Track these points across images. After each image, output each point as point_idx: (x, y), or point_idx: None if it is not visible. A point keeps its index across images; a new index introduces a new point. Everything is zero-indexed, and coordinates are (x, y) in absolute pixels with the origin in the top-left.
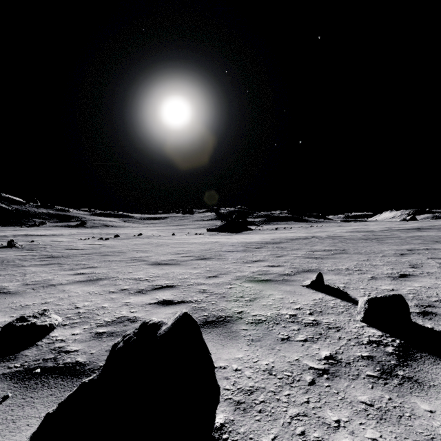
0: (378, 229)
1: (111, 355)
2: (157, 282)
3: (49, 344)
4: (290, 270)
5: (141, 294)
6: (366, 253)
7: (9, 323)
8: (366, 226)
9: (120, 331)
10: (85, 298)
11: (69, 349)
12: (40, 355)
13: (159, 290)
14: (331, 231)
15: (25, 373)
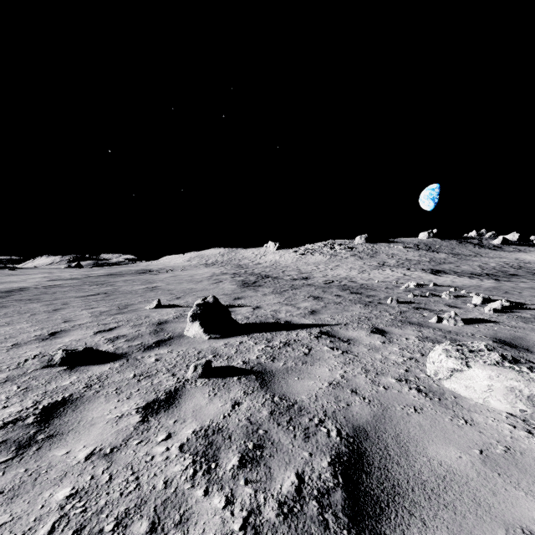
0: (79, 277)
1: (196, 316)
2: (24, 335)
3: (120, 349)
4: (114, 307)
5: (58, 338)
6: (129, 292)
7: (69, 353)
8: (54, 274)
9: (134, 337)
10: (6, 355)
11: (138, 344)
12: (134, 348)
13: (62, 334)
14: (22, 280)
15: (151, 347)
